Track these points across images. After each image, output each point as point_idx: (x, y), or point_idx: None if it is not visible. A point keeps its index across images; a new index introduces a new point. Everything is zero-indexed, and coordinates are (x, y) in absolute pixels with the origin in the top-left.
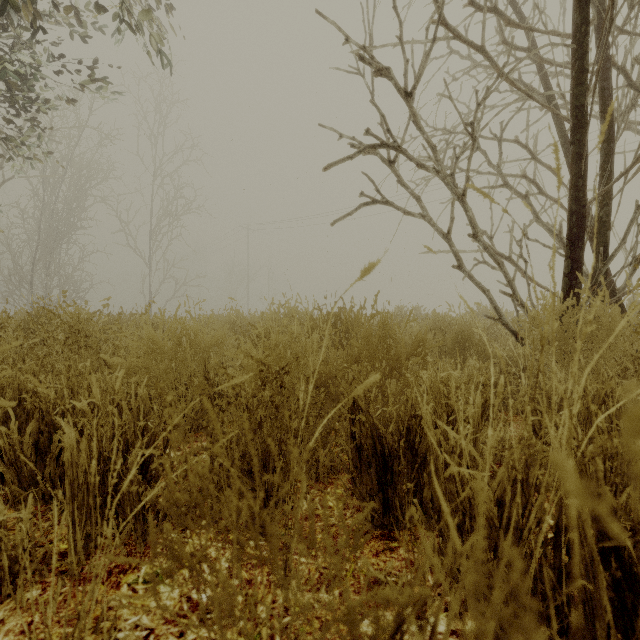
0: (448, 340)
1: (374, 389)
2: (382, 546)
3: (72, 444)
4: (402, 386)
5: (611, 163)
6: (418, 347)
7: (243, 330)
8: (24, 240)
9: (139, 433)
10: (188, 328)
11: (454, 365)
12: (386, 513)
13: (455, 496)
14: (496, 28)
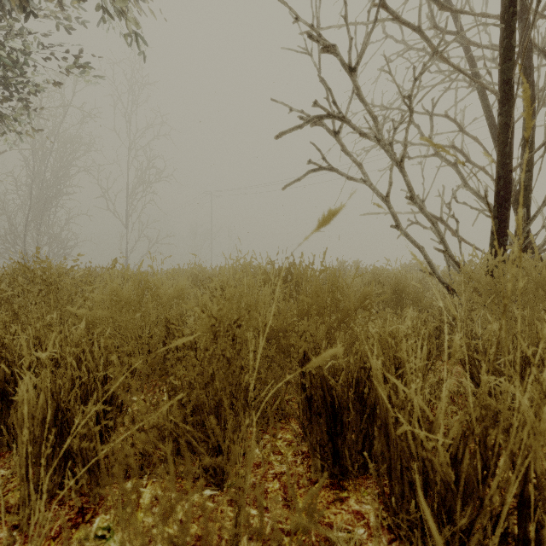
0: (387, 292)
1: (323, 341)
2: (332, 496)
3: (28, 397)
4: (350, 338)
5: (532, 133)
6: (364, 300)
7: (203, 283)
8: (18, 204)
9: (98, 383)
10: (151, 282)
11: (395, 316)
12: (335, 462)
13: (407, 454)
14: (427, 17)
